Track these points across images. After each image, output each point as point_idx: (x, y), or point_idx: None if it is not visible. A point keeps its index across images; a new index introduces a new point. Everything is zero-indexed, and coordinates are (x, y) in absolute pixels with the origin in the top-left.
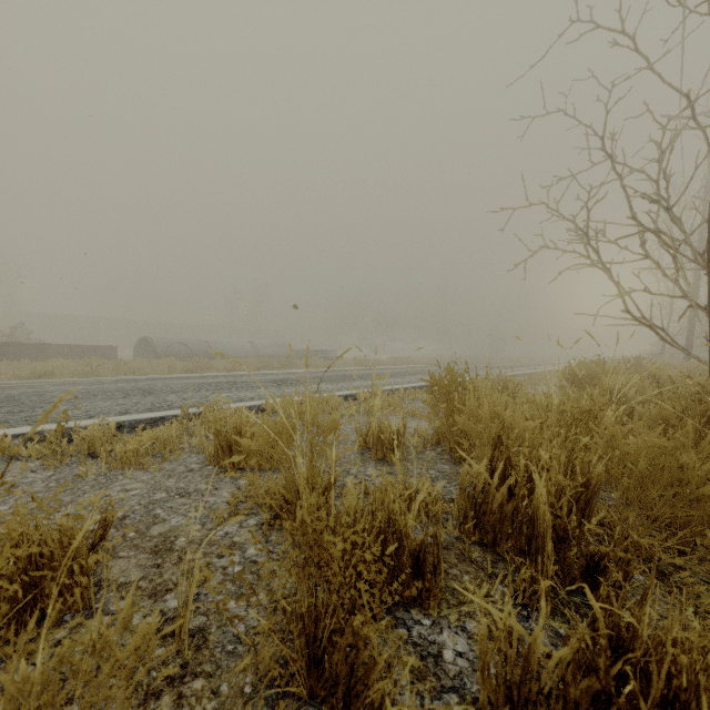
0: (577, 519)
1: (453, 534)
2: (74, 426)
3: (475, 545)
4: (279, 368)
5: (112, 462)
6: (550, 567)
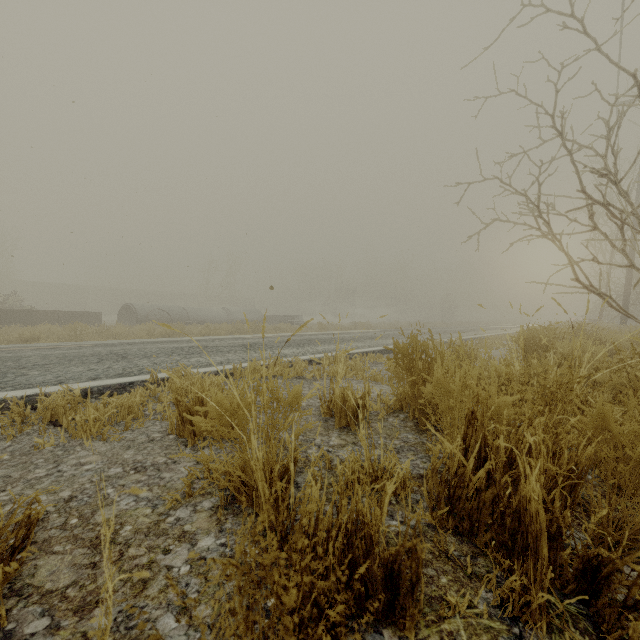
0: (561, 506)
1: (424, 519)
2: (40, 393)
3: (449, 534)
4: (249, 333)
5: (72, 431)
6: (547, 577)
